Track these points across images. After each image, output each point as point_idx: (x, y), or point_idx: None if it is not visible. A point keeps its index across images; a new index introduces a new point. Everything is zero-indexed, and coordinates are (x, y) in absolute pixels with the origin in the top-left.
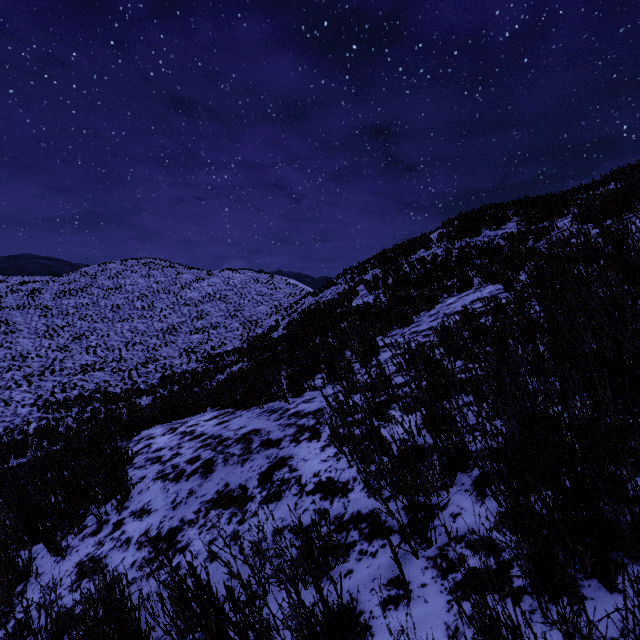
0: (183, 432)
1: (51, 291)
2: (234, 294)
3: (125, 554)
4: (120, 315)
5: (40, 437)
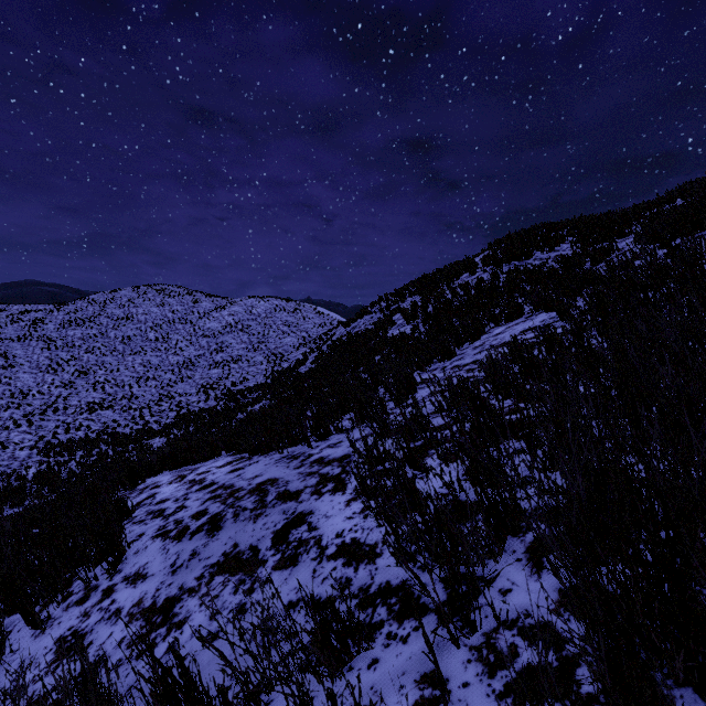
0: (192, 480)
1: (55, 321)
2: (258, 324)
3: (113, 628)
4: (131, 347)
5: (40, 483)
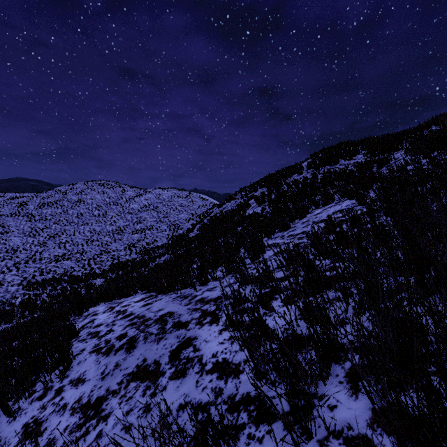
0: (118, 311)
1: (34, 203)
2: (163, 205)
3: (61, 419)
4: (83, 220)
5: (23, 308)
